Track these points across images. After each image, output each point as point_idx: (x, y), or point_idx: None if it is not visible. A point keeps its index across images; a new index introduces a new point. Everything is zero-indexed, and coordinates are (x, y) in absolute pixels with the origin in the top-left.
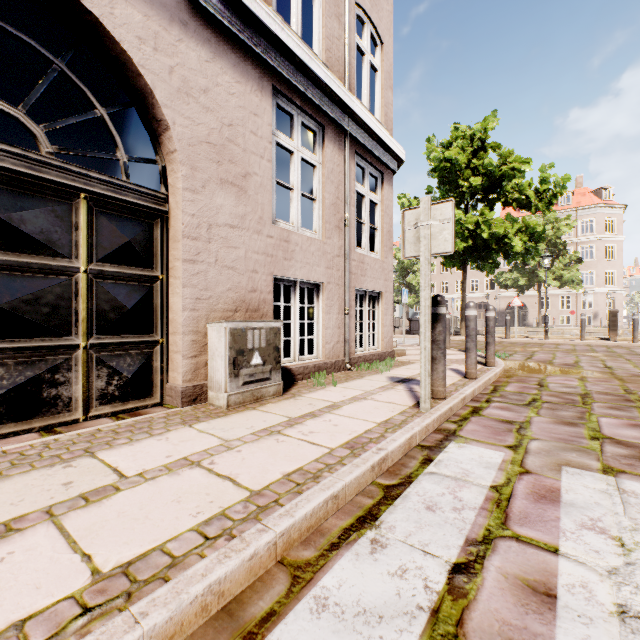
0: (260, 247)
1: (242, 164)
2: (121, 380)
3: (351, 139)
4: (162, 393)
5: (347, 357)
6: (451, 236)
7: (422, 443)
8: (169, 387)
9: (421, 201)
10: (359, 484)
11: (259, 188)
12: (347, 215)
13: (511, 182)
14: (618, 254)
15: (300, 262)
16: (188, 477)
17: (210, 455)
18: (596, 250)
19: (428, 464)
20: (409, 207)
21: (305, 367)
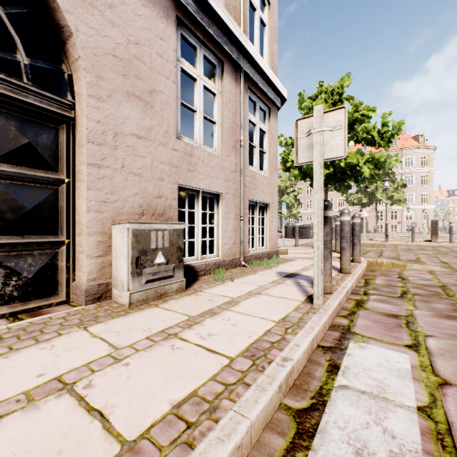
0: (166, 158)
1: (148, 81)
2: (20, 280)
3: (245, 76)
4: (68, 291)
5: (242, 255)
6: (343, 141)
7: (322, 343)
8: (75, 286)
9: (314, 109)
10: (266, 414)
11: (165, 105)
12: (242, 138)
13: (360, 126)
14: (430, 181)
15: (202, 174)
16: (47, 414)
17: (90, 372)
18: (415, 178)
19: (336, 373)
20: (286, 144)
21: (206, 264)
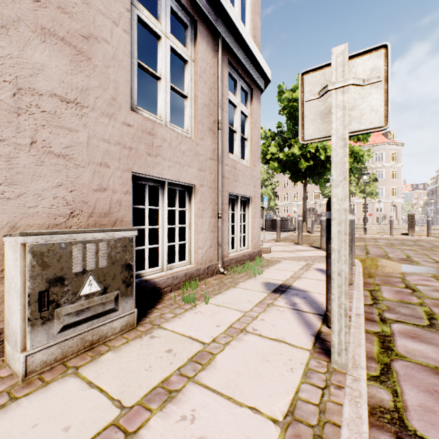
0: (112, 135)
1: (82, 20)
2: None
3: (224, 46)
4: None
5: (220, 261)
6: (382, 102)
7: None
8: None
9: (333, 53)
10: None
11: (111, 60)
12: (220, 118)
13: None
14: (398, 176)
15: (168, 160)
16: None
17: None
18: (385, 173)
19: None
20: (265, 136)
21: (174, 277)
